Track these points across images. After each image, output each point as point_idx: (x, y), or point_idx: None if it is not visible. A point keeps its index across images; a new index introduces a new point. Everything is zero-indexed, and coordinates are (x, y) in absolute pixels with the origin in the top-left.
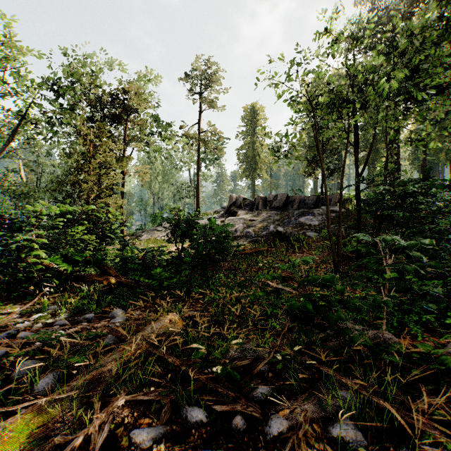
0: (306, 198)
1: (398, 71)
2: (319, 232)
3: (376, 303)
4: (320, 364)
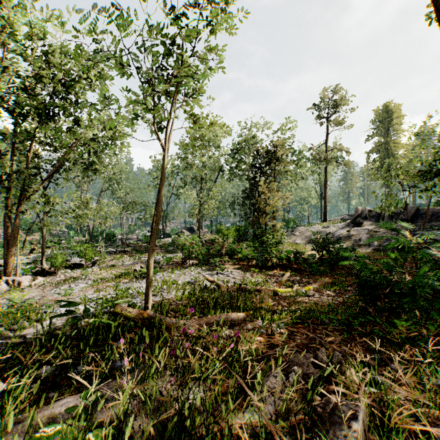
0: (439, 211)
1: None
2: None
3: None
4: None
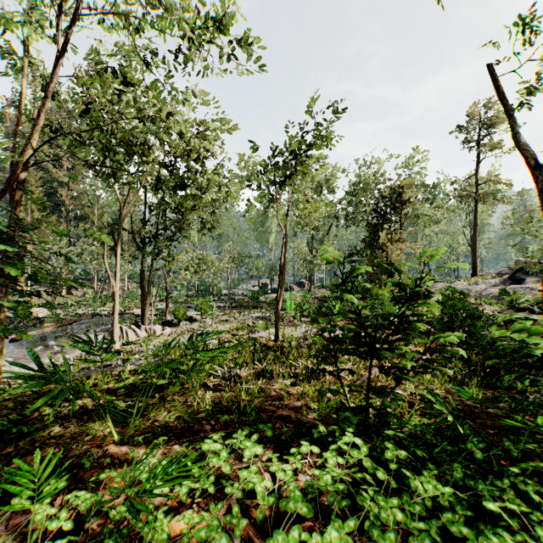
0: None
1: None
2: None
3: None
4: None
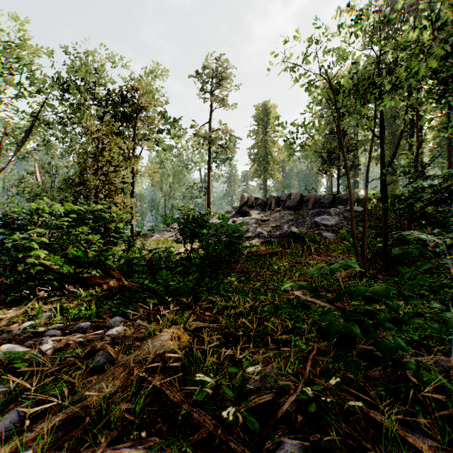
0: (321, 197)
1: (435, 47)
2: (336, 232)
3: (449, 326)
4: (368, 408)
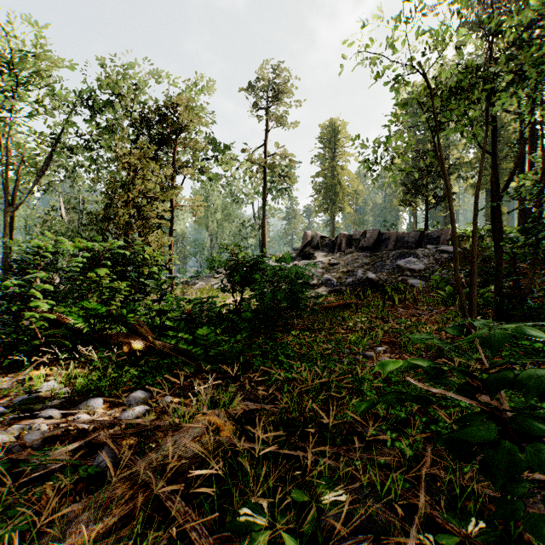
0: (405, 235)
1: None
2: (426, 279)
3: None
4: None
